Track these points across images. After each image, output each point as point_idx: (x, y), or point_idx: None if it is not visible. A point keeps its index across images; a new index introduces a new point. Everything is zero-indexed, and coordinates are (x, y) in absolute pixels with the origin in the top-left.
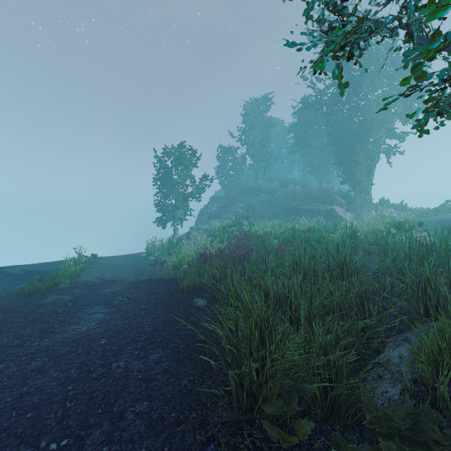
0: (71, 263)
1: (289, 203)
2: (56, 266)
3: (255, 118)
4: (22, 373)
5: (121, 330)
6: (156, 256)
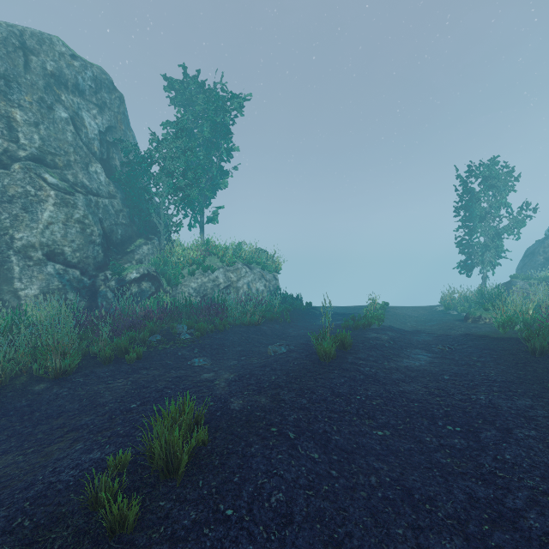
0: (371, 307)
1: None
2: (354, 310)
3: None
4: (390, 378)
5: (460, 373)
6: (458, 310)
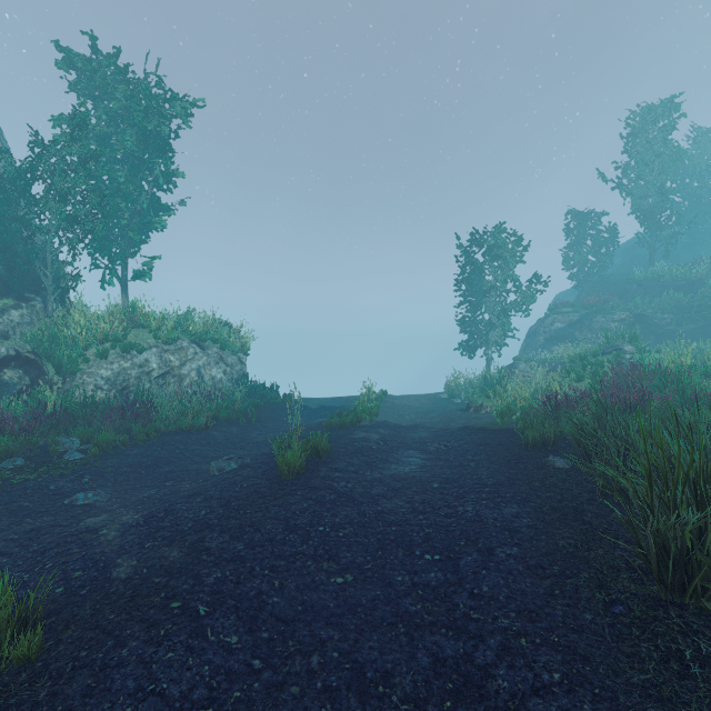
0: (365, 398)
1: None
2: (345, 402)
3: (647, 145)
4: (369, 495)
5: (452, 478)
6: (462, 398)
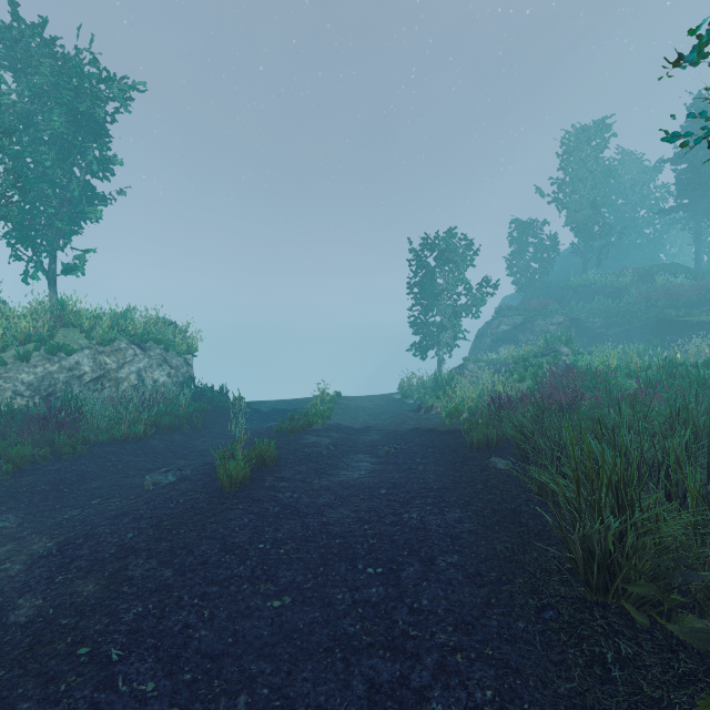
0: (318, 401)
1: (660, 311)
2: (299, 405)
3: (581, 162)
4: (315, 505)
5: (400, 483)
6: (415, 399)
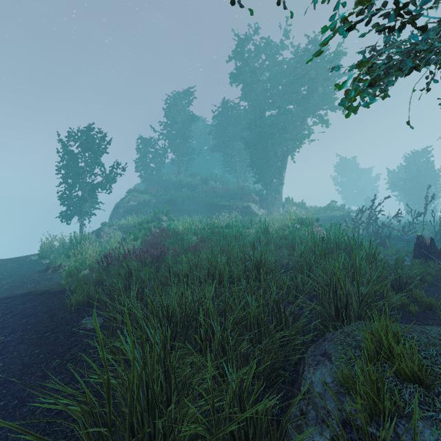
0: None
1: (210, 199)
2: None
3: (177, 112)
4: None
5: None
6: (51, 258)
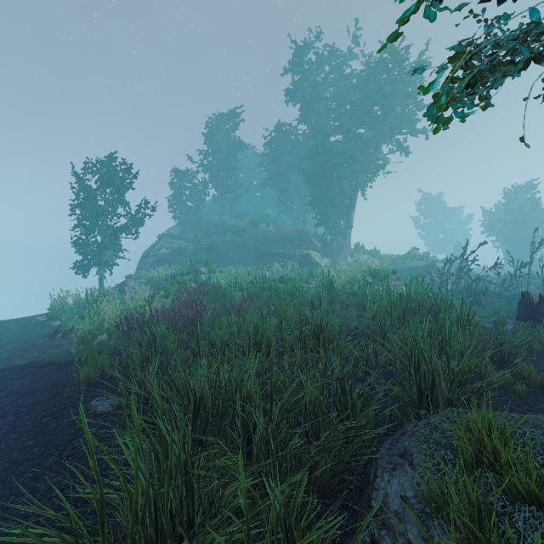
0: None
1: (261, 245)
2: None
3: (220, 138)
4: None
5: None
6: (63, 319)
